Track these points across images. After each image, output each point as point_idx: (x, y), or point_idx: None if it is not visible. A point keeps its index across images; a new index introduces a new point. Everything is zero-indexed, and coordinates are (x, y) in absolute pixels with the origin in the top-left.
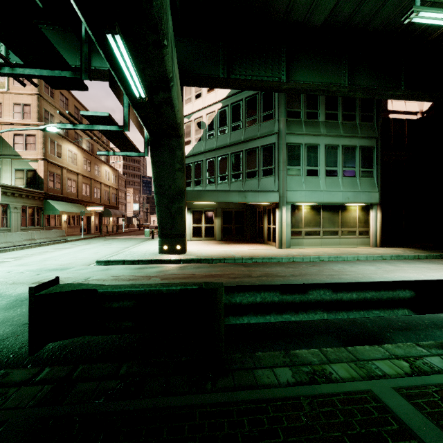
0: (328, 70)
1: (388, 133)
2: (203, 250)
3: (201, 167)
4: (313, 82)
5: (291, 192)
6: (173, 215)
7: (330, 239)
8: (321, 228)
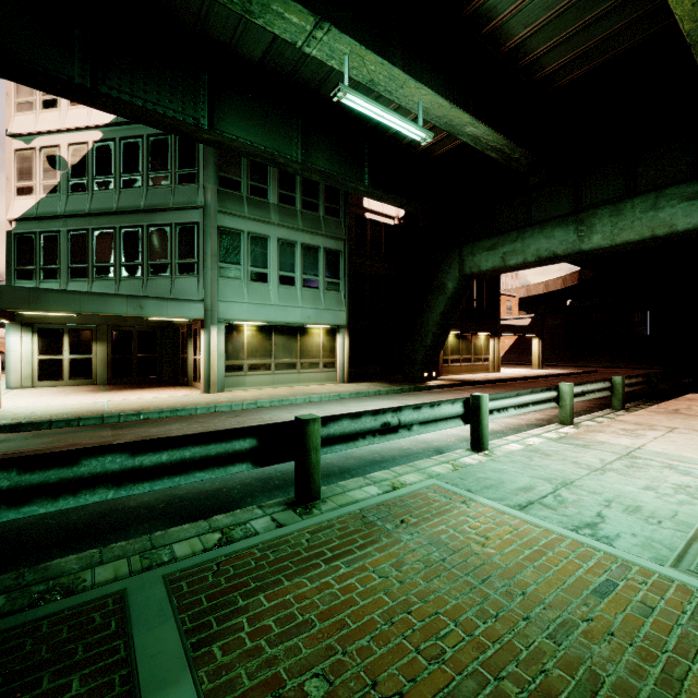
0: (274, 132)
1: (365, 236)
2: (44, 406)
3: (57, 243)
4: (252, 142)
5: (226, 303)
6: None
7: (286, 375)
8: (273, 360)
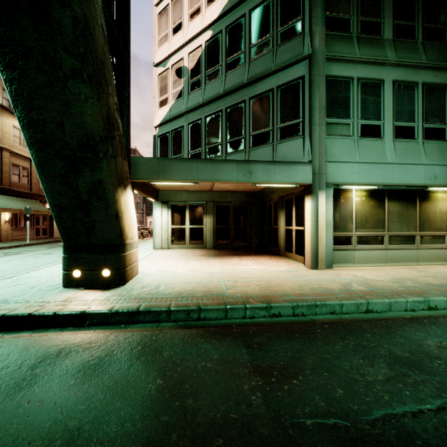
0: None
1: None
2: (169, 275)
3: (182, 136)
4: None
5: (335, 164)
6: (85, 202)
7: (401, 251)
8: (385, 231)
